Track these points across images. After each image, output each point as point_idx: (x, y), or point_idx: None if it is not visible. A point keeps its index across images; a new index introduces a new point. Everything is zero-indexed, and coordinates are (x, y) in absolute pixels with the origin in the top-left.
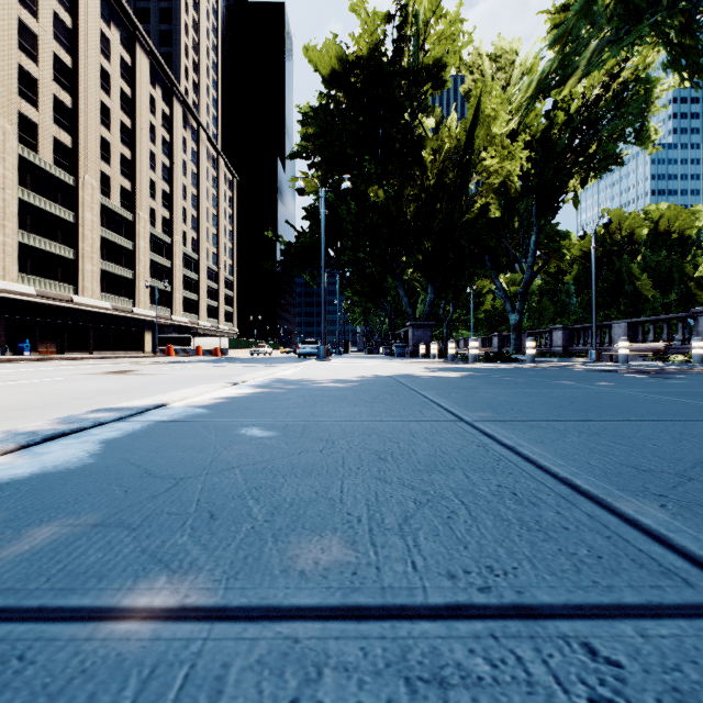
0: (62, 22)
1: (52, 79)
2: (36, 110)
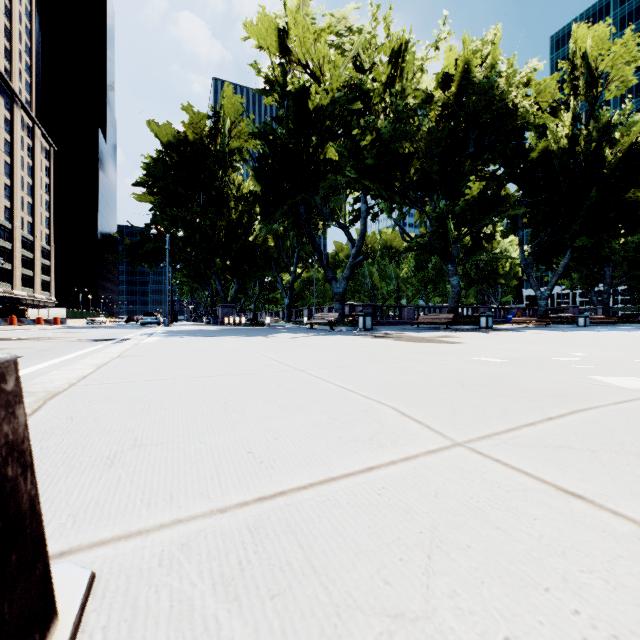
0: None
1: None
2: None
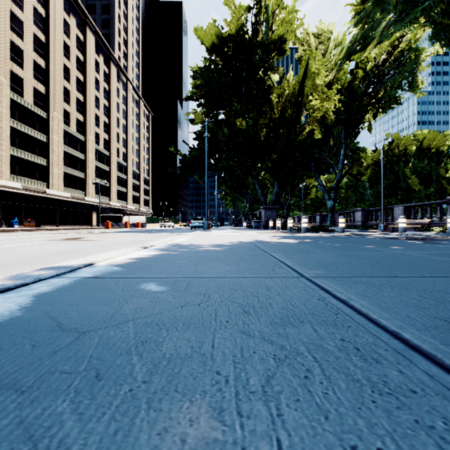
0: (38, 13)
1: (32, 50)
2: (22, 69)
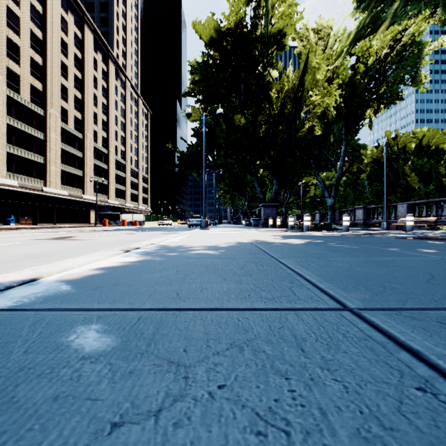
0: (35, 9)
1: (29, 46)
2: (19, 66)
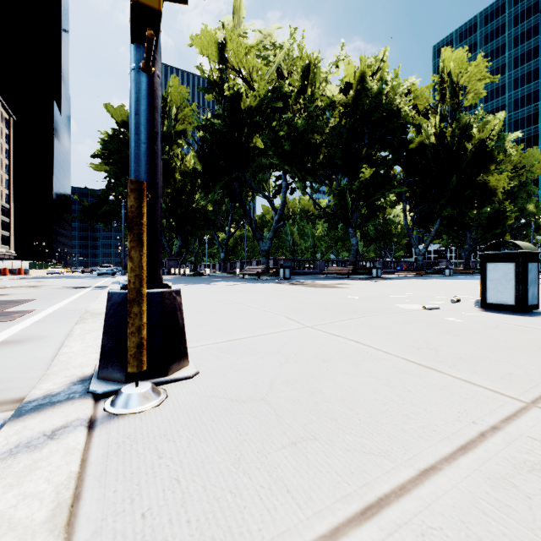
0: None
1: None
2: None
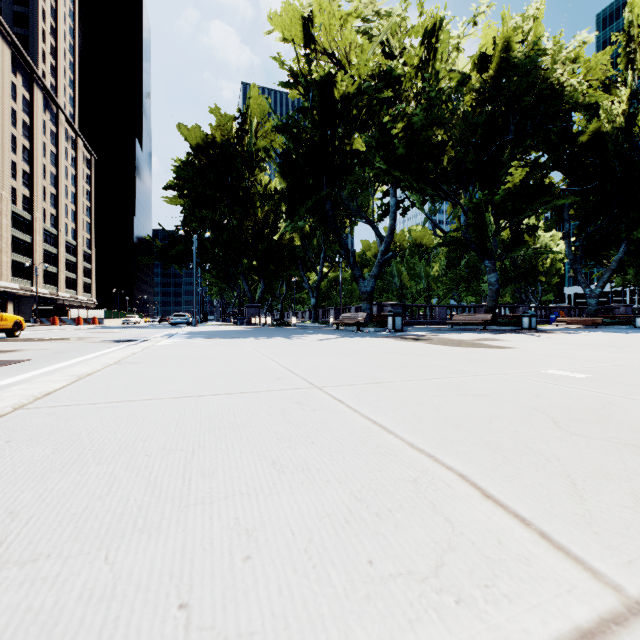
0: None
1: None
2: None
